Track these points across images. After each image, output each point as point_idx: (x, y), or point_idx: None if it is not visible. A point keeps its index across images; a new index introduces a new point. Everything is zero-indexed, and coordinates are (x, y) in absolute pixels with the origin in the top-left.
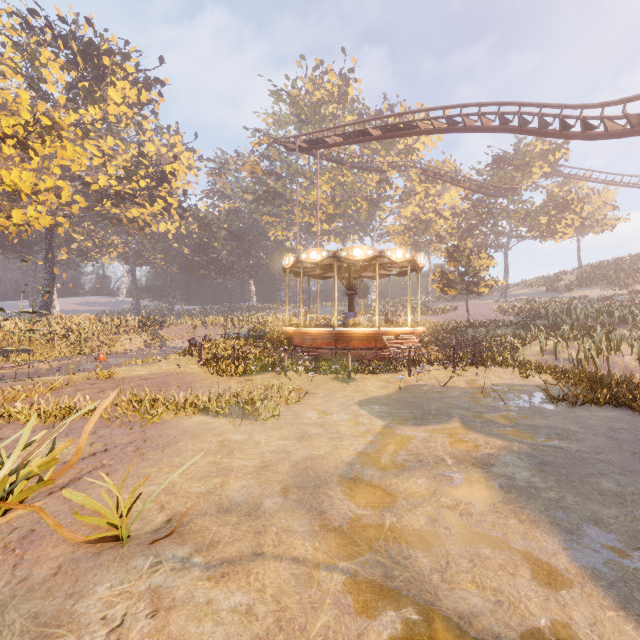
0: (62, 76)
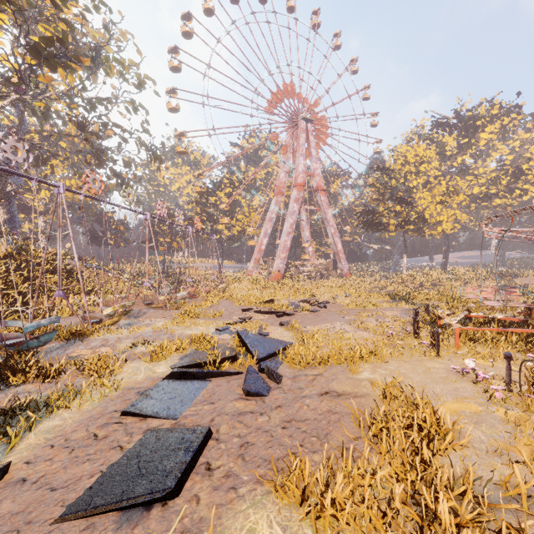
0: (453, 143)
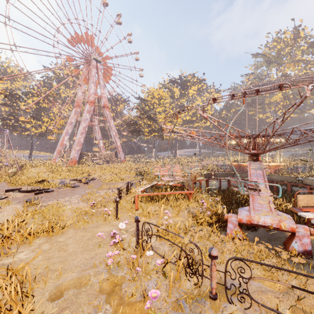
0: (178, 92)
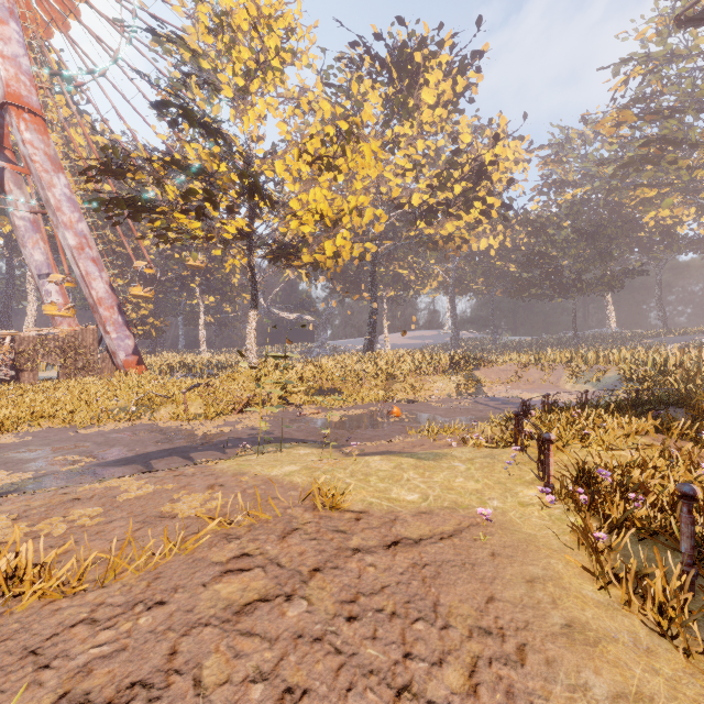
0: (380, 102)
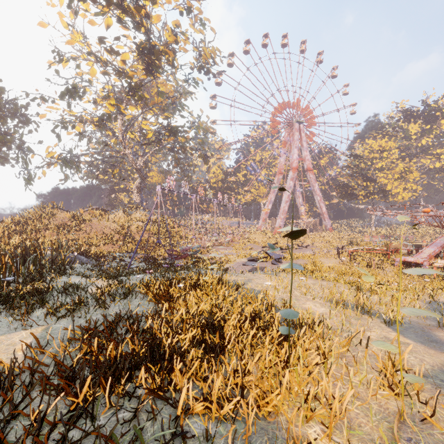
0: (418, 128)
